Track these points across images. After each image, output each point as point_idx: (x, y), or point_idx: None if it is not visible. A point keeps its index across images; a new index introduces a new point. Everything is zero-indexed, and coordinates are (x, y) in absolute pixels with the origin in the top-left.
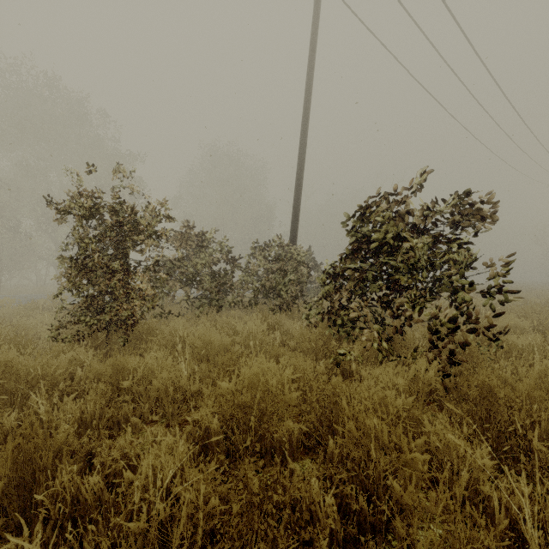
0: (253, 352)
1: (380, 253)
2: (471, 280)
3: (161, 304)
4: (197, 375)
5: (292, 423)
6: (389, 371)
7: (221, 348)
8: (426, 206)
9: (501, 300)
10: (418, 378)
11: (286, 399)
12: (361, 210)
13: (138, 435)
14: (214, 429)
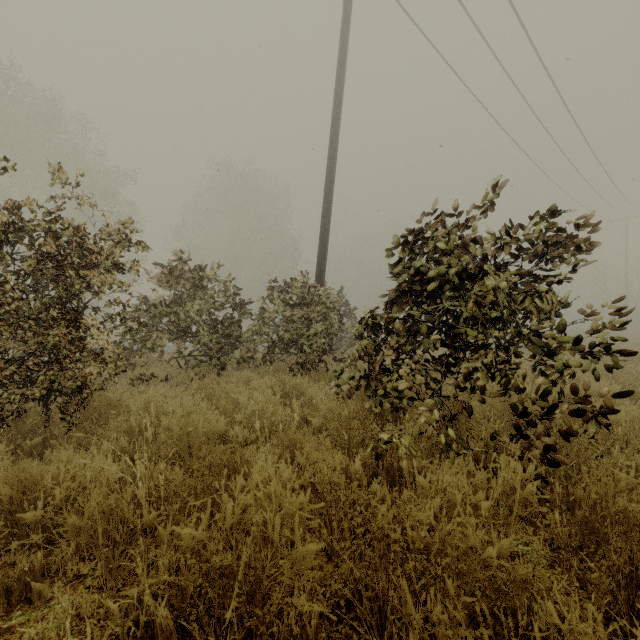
0: (259, 438)
1: (439, 296)
2: (579, 338)
3: (144, 363)
4: (162, 489)
5: (306, 605)
6: (462, 481)
7: (210, 436)
8: (505, 230)
9: (610, 365)
10: (496, 479)
11: (298, 555)
12: (413, 235)
13: (42, 612)
14: (159, 626)
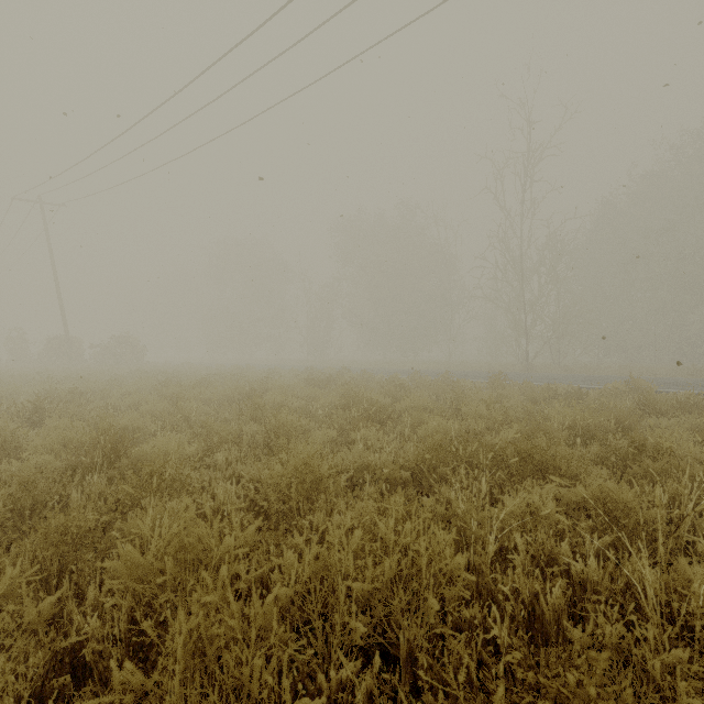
0: None
1: None
2: None
3: None
4: None
5: None
6: None
7: None
8: None
9: None
10: None
11: None
12: None
13: None
14: None
